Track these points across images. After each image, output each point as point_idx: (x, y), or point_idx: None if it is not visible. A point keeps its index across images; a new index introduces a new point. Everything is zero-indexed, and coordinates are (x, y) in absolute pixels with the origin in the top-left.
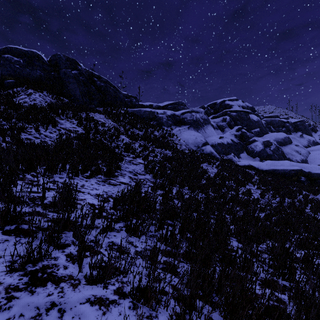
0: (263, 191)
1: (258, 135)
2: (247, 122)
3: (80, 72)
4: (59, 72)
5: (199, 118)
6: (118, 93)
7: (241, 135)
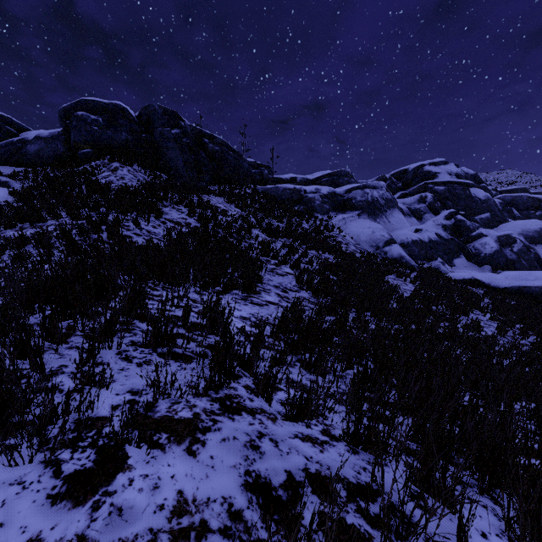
0: (503, 323)
1: (488, 226)
2: (465, 202)
3: (183, 131)
4: (153, 133)
5: (378, 198)
6: (240, 162)
7: (454, 225)
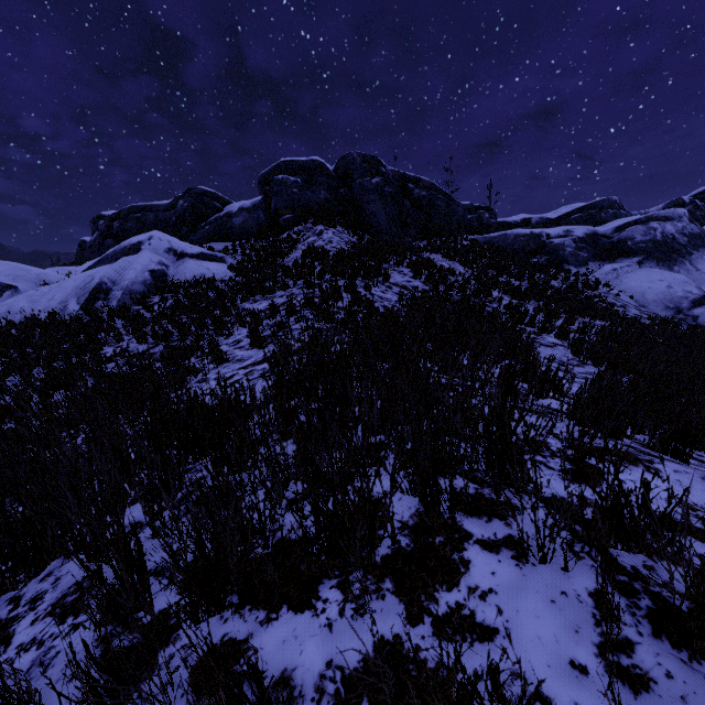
0: None
1: None
2: None
3: (384, 179)
4: (351, 187)
5: (674, 235)
6: (453, 206)
7: None
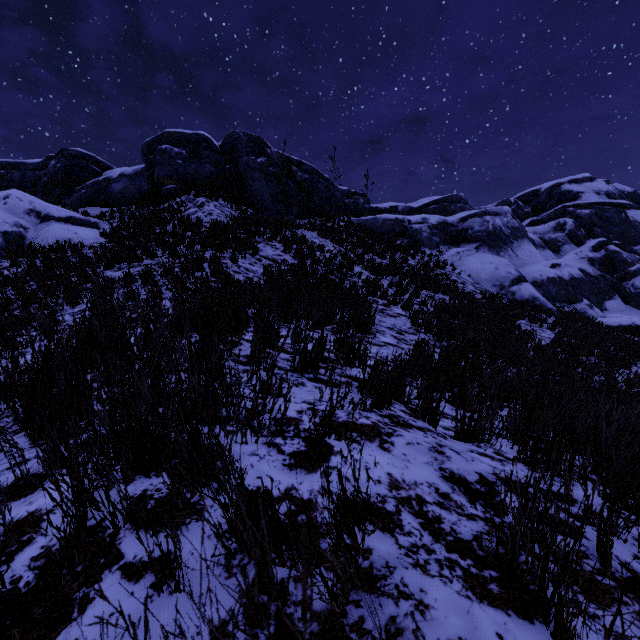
0: None
1: None
2: (620, 228)
3: (269, 159)
4: (237, 164)
5: (501, 227)
6: (332, 190)
7: (605, 258)
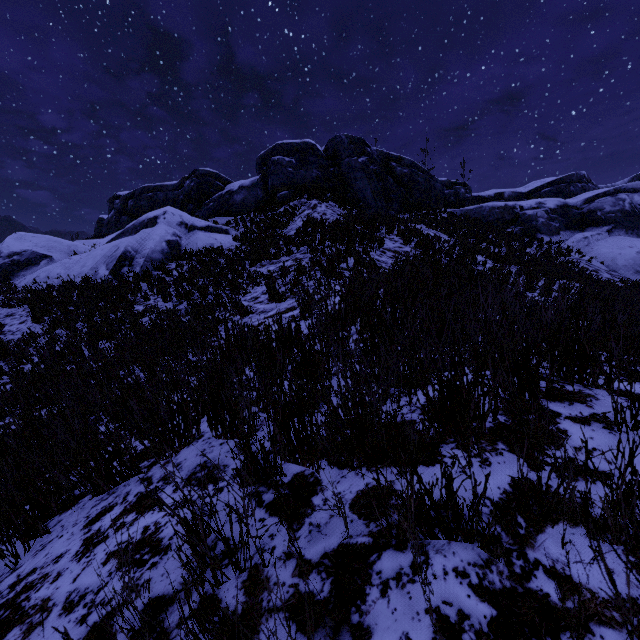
0: None
1: None
2: None
3: (370, 158)
4: (339, 166)
5: None
6: (432, 182)
7: None
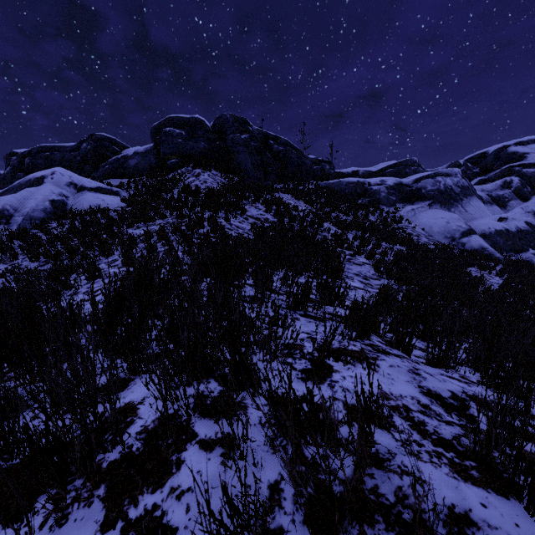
0: None
1: None
2: None
3: (251, 136)
4: (225, 140)
5: (452, 186)
6: (303, 159)
7: None
